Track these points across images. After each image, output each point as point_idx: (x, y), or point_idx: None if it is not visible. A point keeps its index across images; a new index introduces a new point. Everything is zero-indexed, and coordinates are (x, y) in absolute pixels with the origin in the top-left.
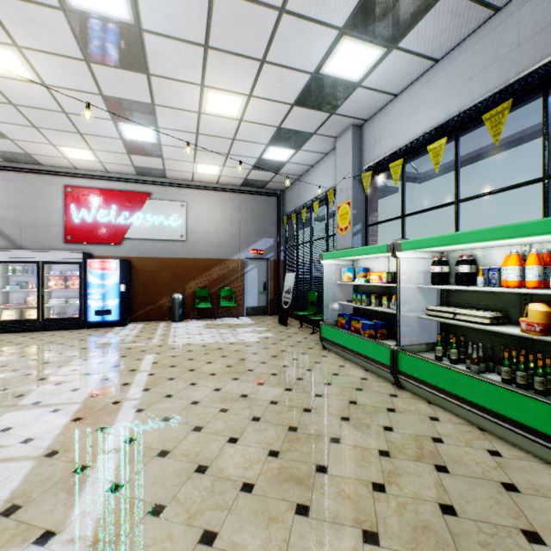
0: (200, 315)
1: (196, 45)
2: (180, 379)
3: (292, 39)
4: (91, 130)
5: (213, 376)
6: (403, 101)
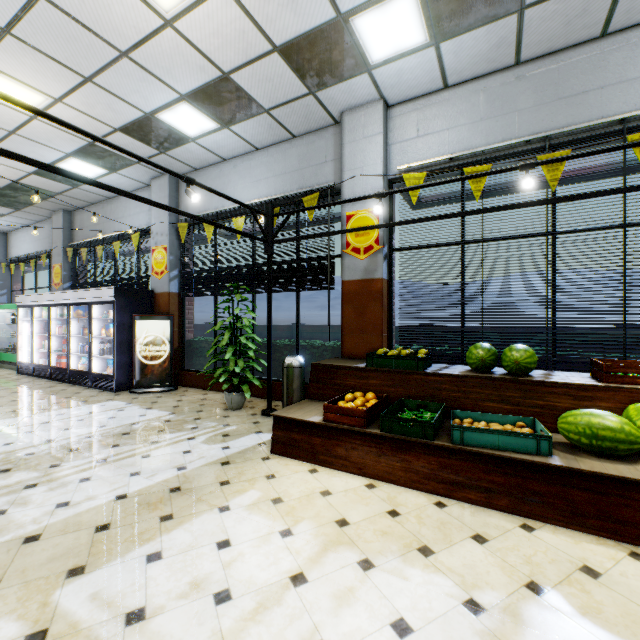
0: None
1: None
2: None
3: None
4: None
5: None
6: (21, 233)
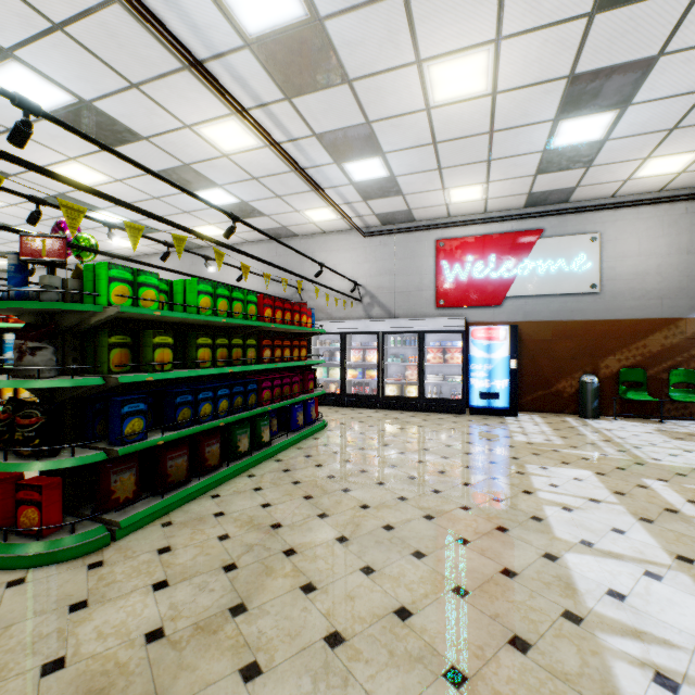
0: (624, 411)
1: None
2: None
3: None
4: (508, 150)
5: None
6: None
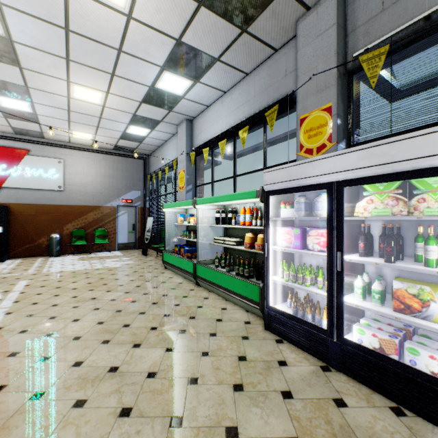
0: (77, 251)
1: (60, 57)
2: (47, 293)
3: (131, 66)
4: None
5: (75, 290)
6: (211, 110)
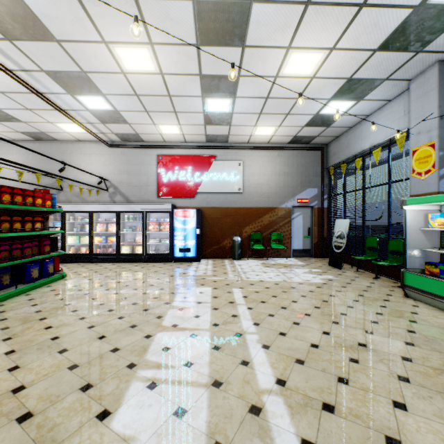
0: (253, 255)
1: (298, 4)
2: (279, 316)
3: None
4: (184, 108)
5: (310, 317)
6: None
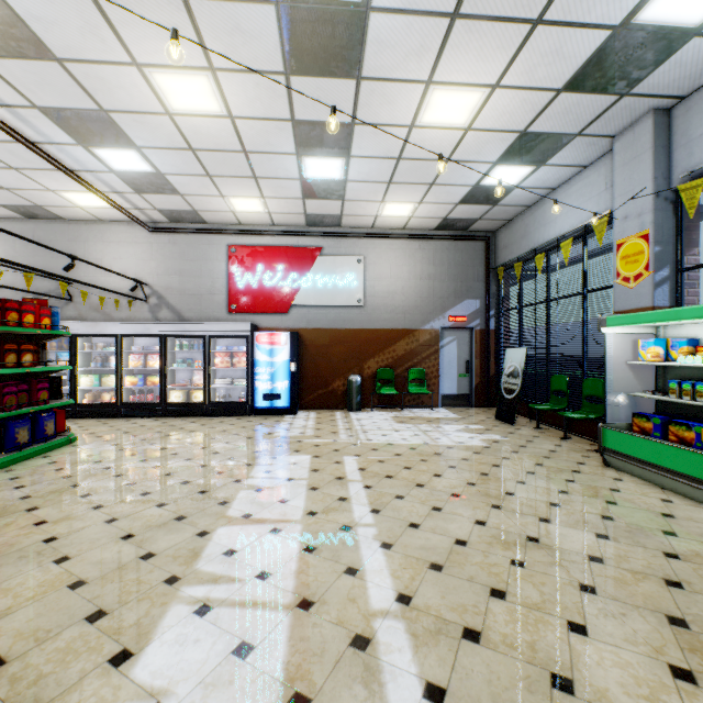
0: (381, 403)
1: (440, 16)
2: (412, 498)
3: None
4: (268, 171)
5: (459, 499)
6: None
